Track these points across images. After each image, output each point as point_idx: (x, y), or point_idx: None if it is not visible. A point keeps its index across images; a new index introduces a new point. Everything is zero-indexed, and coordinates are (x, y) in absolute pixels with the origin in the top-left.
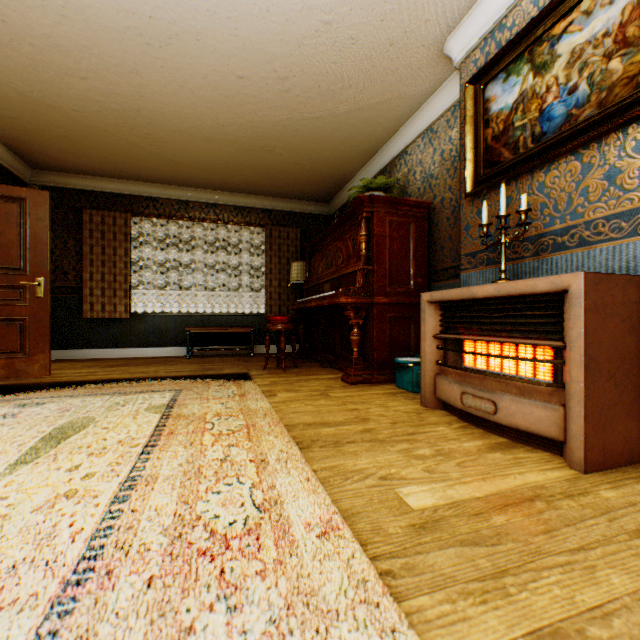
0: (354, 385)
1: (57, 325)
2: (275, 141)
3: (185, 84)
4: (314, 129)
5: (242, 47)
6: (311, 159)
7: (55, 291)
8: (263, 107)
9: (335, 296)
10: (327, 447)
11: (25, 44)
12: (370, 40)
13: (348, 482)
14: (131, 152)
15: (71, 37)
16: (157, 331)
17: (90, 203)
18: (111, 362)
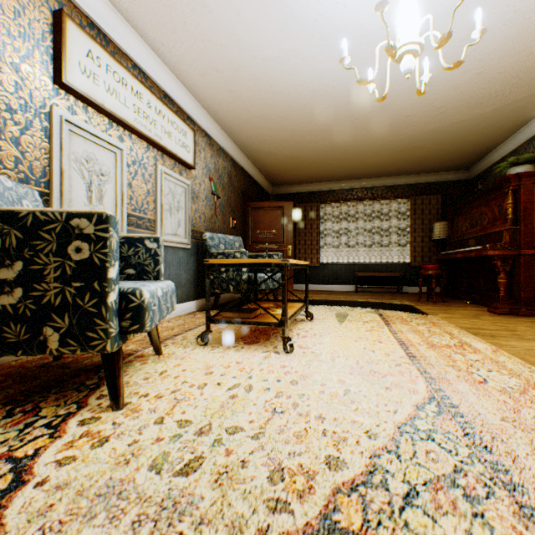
0: (500, 315)
1: None
2: (425, 141)
3: (370, 129)
4: (460, 127)
5: (412, 103)
6: (454, 144)
7: None
8: (420, 126)
9: (481, 250)
10: (485, 336)
11: (296, 137)
12: (516, 68)
13: (503, 347)
14: (325, 168)
15: (318, 128)
16: (333, 274)
17: (297, 200)
18: (312, 292)
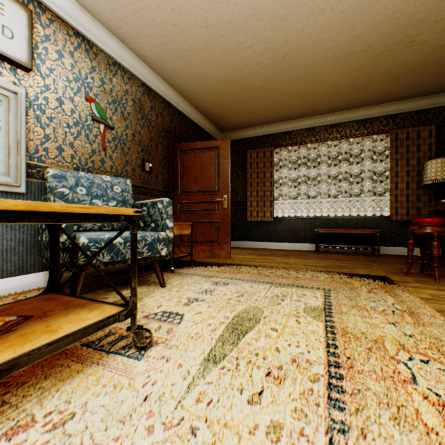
0: None
1: (233, 225)
2: (418, 26)
3: (325, 5)
4: None
5: None
6: None
7: (232, 204)
8: None
9: None
10: None
11: (217, 38)
12: None
13: None
14: (275, 99)
15: (242, 13)
16: (290, 230)
17: (249, 146)
18: (262, 251)
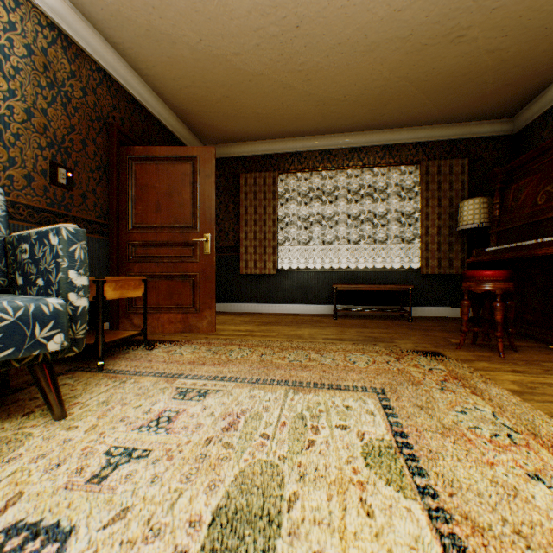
0: None
1: (220, 281)
2: (473, 12)
3: None
4: None
5: None
6: (523, 32)
7: (219, 251)
8: None
9: None
10: None
11: None
12: None
13: None
14: (282, 99)
15: None
16: (300, 287)
17: (244, 168)
18: (262, 318)
